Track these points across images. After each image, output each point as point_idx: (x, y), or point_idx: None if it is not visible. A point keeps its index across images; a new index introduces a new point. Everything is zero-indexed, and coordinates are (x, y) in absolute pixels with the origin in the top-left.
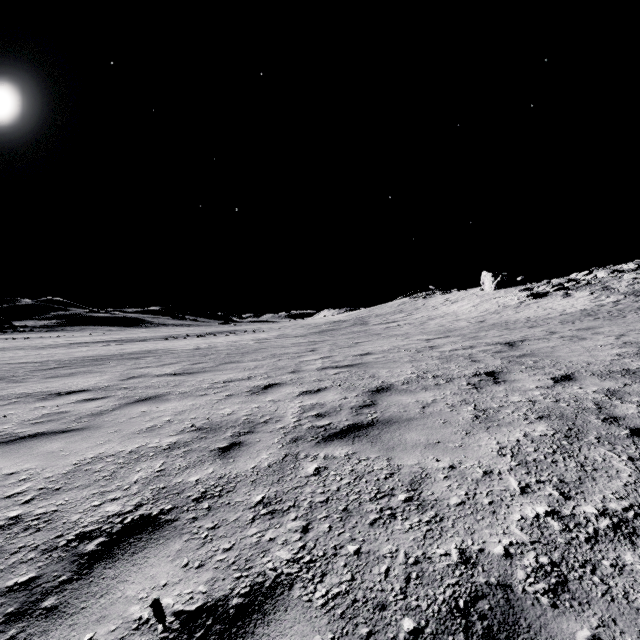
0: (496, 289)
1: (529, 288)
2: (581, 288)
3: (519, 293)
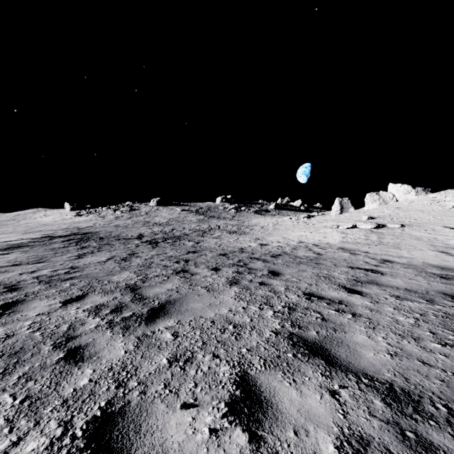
0: (71, 211)
1: (80, 212)
2: (94, 213)
3: (73, 214)
